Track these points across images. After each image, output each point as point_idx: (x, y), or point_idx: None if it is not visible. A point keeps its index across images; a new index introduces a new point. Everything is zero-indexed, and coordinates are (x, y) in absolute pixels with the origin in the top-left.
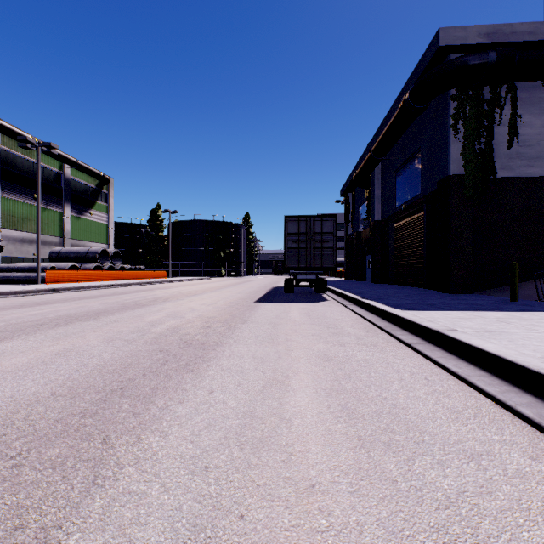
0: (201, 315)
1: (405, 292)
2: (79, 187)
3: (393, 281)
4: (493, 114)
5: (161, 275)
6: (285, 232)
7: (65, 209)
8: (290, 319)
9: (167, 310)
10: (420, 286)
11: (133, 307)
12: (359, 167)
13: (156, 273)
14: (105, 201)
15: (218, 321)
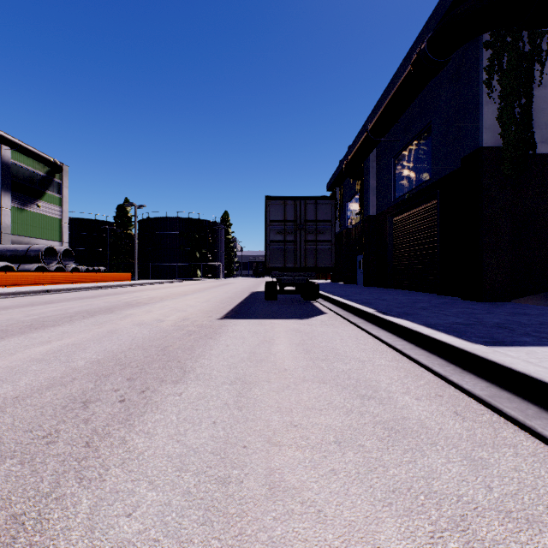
0: (108, 355)
1: (424, 301)
2: (23, 173)
3: (392, 285)
4: (532, 71)
5: (124, 278)
6: (265, 219)
7: (3, 199)
8: (275, 362)
9: (62, 340)
10: (429, 291)
11: (14, 332)
12: (352, 153)
13: (118, 275)
14: (58, 191)
15: (128, 376)
